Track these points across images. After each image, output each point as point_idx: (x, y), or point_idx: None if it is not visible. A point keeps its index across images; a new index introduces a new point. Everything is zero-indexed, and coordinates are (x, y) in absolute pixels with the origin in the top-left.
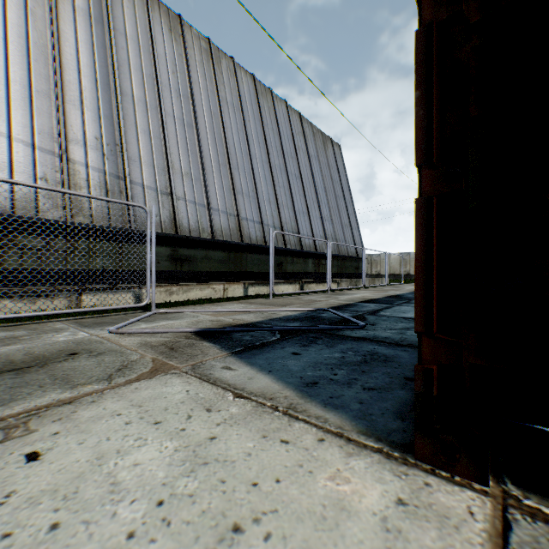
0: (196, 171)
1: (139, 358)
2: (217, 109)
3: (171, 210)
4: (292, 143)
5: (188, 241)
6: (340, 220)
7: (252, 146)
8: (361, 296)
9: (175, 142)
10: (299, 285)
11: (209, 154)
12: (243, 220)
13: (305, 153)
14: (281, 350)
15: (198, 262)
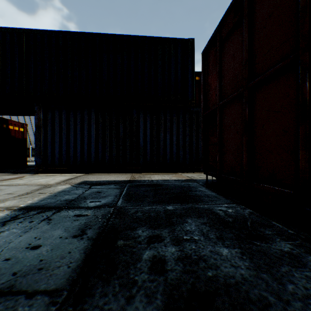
0: None
1: None
2: None
3: None
4: None
5: None
6: None
7: (19, 116)
8: None
9: None
10: None
11: None
12: None
13: None
14: None
15: None
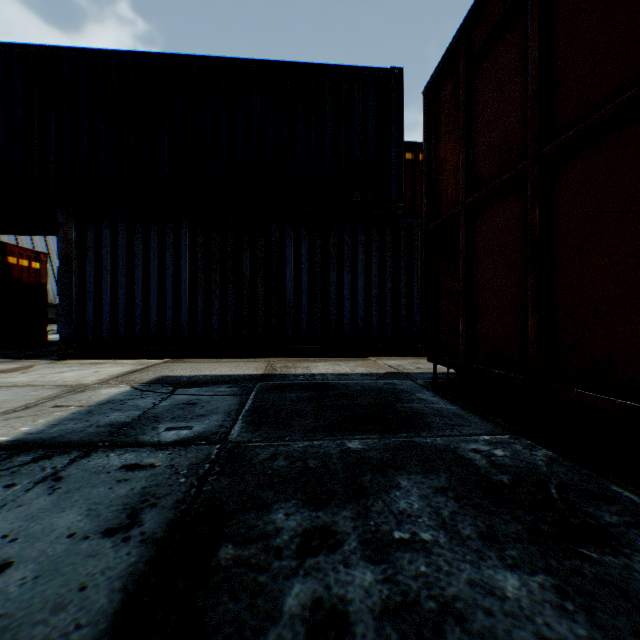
0: None
1: None
2: None
3: None
4: None
5: None
6: None
7: (36, 239)
8: None
9: None
10: None
11: None
12: None
13: None
14: None
15: None
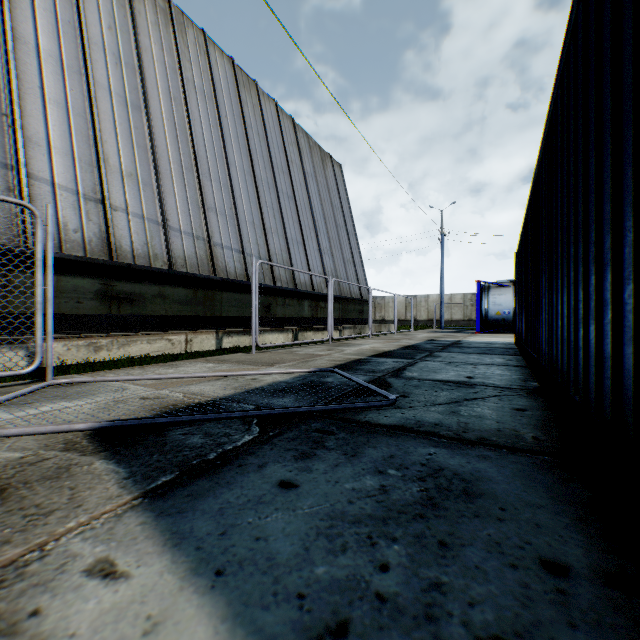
0: (146, 173)
1: None
2: (180, 93)
3: (104, 225)
4: (284, 155)
5: (131, 271)
6: (341, 255)
7: (230, 150)
8: (371, 347)
9: (112, 127)
10: (293, 333)
11: (167, 152)
12: (216, 247)
13: (300, 168)
14: (258, 474)
15: (147, 303)
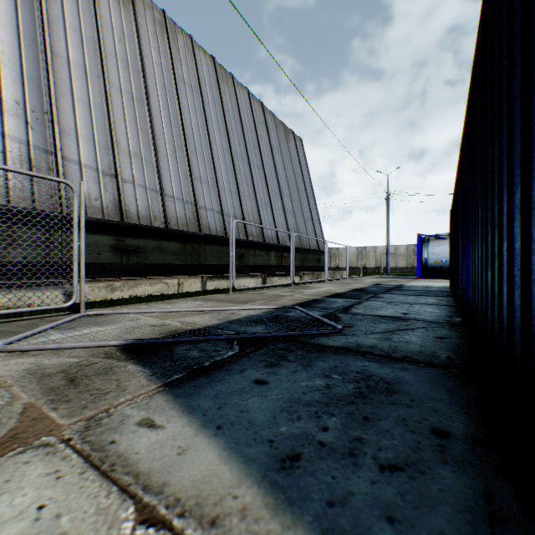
0: (148, 153)
1: (3, 405)
2: (173, 87)
3: (117, 194)
4: (255, 132)
5: (136, 230)
6: (302, 213)
7: (212, 131)
8: (326, 290)
9: (122, 118)
10: (262, 278)
11: (163, 135)
12: (201, 209)
13: (268, 143)
14: (240, 375)
15: (149, 254)
